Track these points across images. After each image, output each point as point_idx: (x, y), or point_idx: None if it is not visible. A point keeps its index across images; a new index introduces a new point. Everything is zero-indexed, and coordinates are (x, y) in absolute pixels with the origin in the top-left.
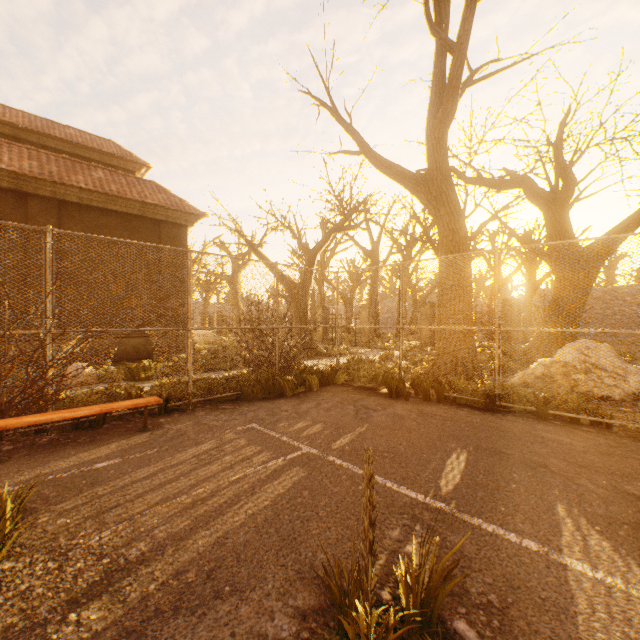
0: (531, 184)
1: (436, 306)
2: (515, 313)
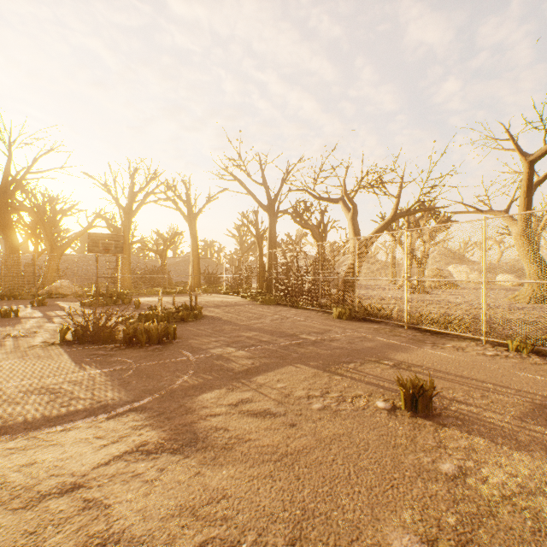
0: (42, 214)
1: (4, 268)
2: (32, 270)
